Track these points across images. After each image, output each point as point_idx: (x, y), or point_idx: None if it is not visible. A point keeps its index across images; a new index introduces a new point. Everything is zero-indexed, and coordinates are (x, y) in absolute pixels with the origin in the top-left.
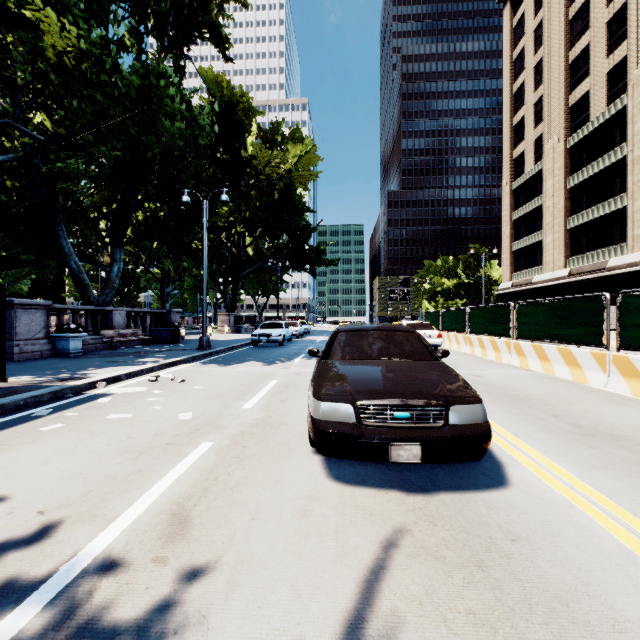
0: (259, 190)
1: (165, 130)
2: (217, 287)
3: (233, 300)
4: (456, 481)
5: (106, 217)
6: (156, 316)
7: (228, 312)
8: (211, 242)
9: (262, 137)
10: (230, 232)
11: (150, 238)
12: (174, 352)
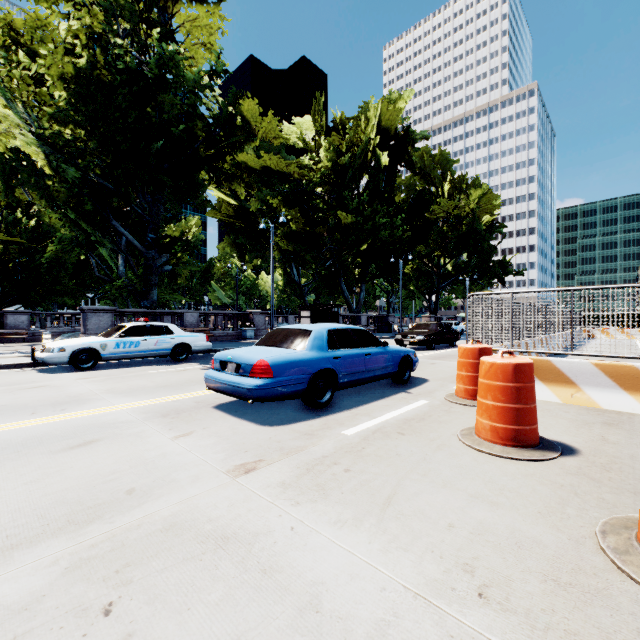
0: (450, 225)
1: (381, 235)
2: (423, 296)
3: (435, 305)
4: (419, 350)
5: (358, 268)
6: (381, 318)
7: (432, 314)
8: (417, 266)
9: (452, 187)
10: (431, 257)
11: (377, 277)
12: (386, 335)
